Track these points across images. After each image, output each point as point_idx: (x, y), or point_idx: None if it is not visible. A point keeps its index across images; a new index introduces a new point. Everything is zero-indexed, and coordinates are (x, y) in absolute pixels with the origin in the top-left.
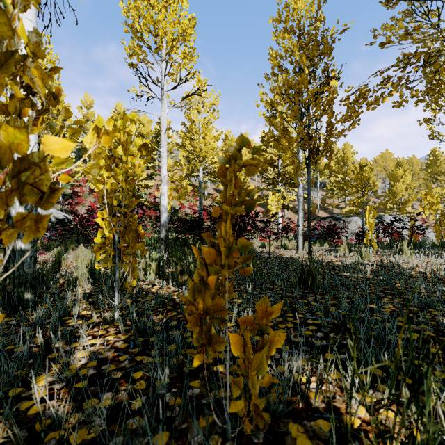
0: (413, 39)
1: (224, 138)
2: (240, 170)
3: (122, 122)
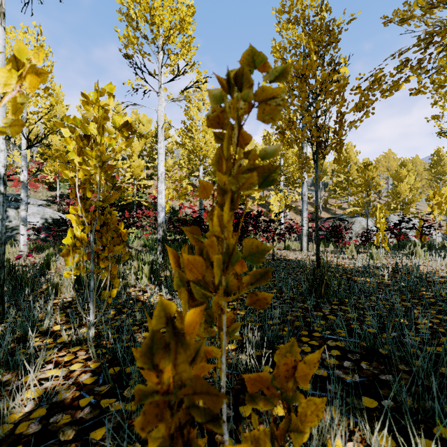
0: (427, 26)
1: None
2: (249, 111)
3: (96, 94)
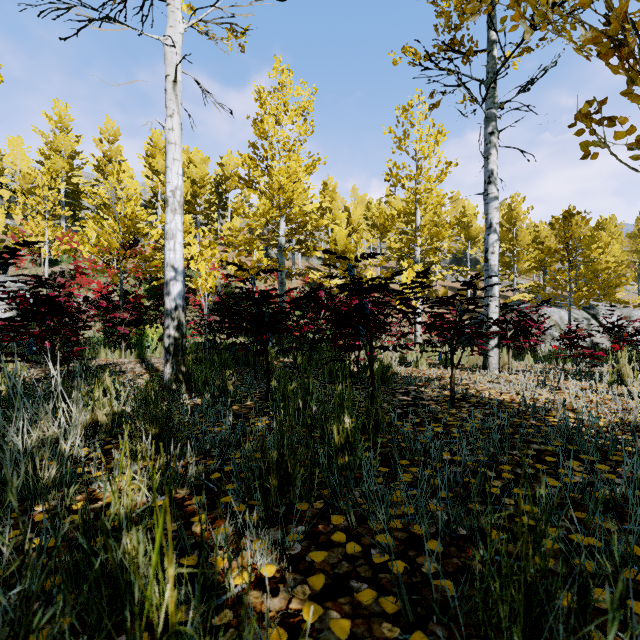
0: None
1: (323, 188)
2: None
3: None
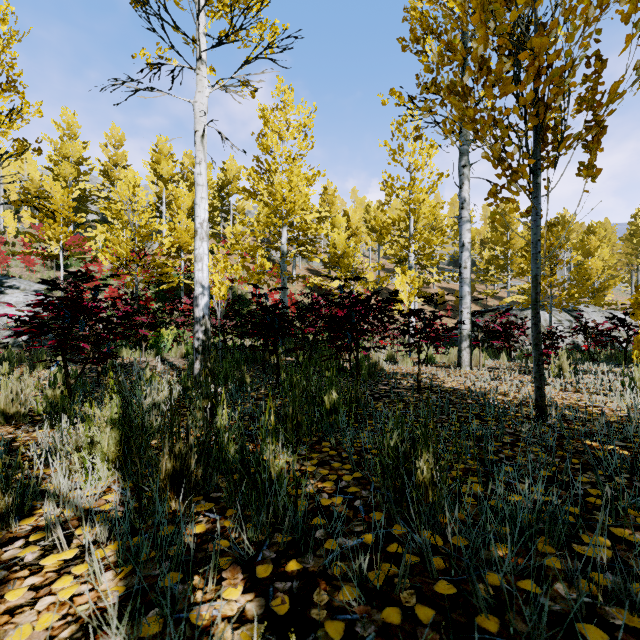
0: None
1: (323, 192)
2: None
3: None
